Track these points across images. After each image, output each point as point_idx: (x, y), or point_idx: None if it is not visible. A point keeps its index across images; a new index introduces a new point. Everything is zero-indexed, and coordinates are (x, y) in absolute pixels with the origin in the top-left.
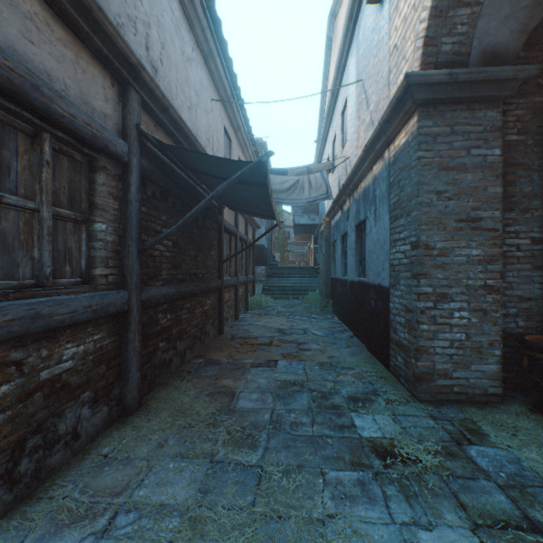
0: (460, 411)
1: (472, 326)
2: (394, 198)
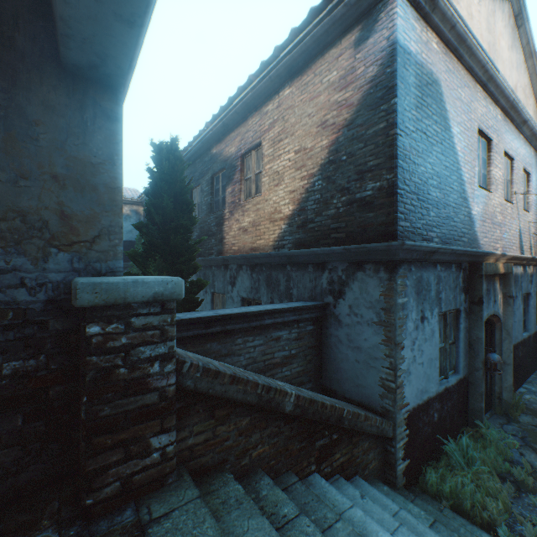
0: None
1: None
2: None
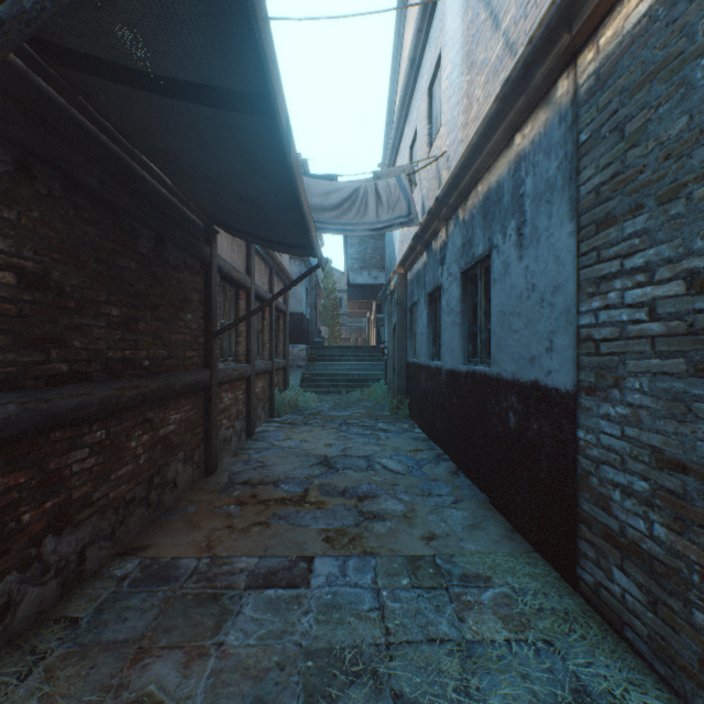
0: None
1: None
2: (600, 175)
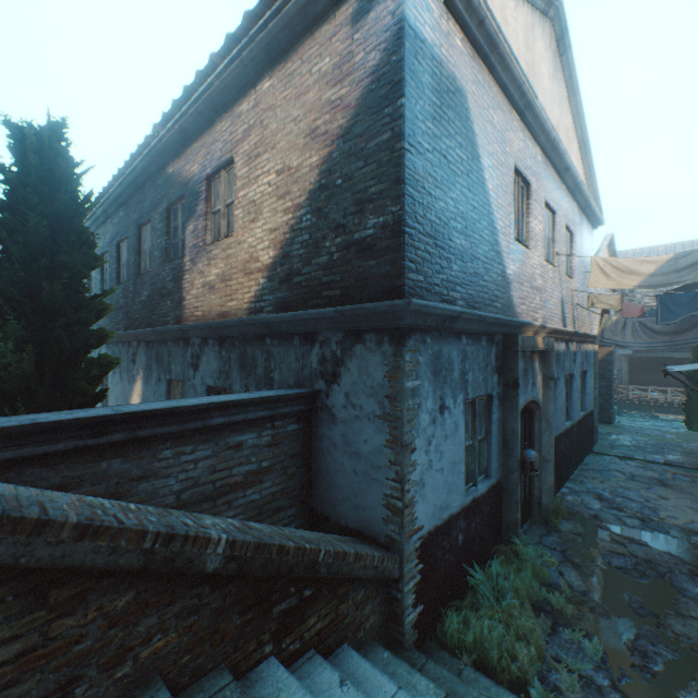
0: None
1: None
2: (595, 370)
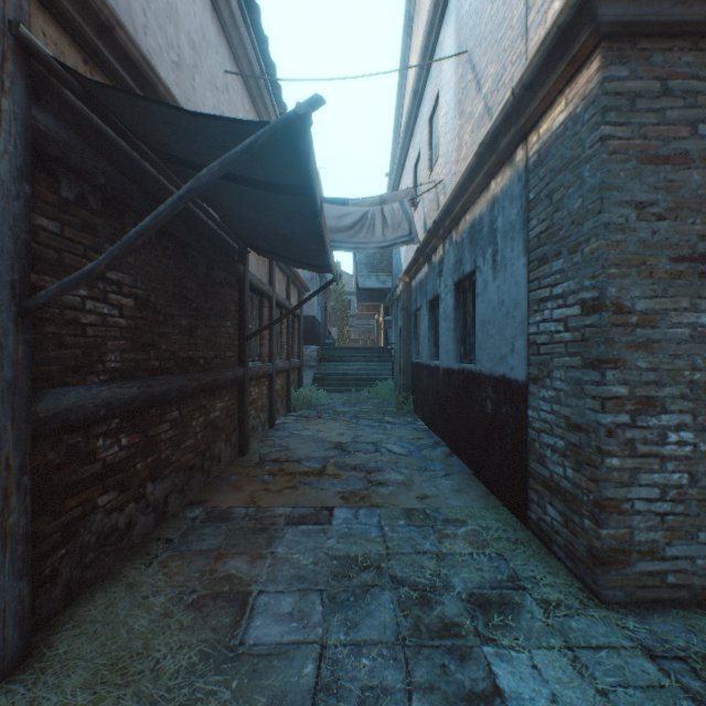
0: (690, 630)
1: (700, 458)
2: (540, 226)
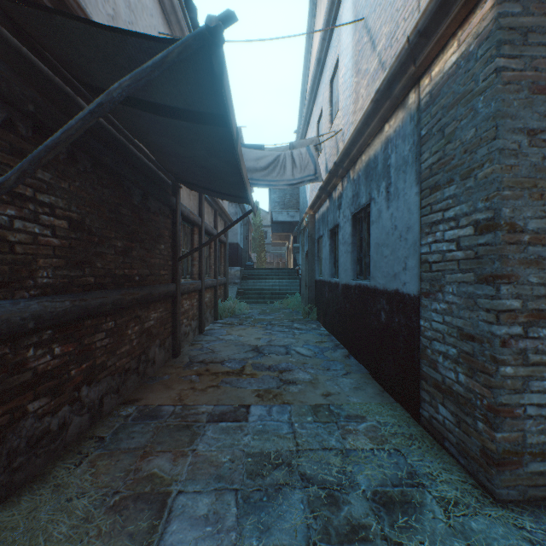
0: None
1: None
2: (432, 158)
